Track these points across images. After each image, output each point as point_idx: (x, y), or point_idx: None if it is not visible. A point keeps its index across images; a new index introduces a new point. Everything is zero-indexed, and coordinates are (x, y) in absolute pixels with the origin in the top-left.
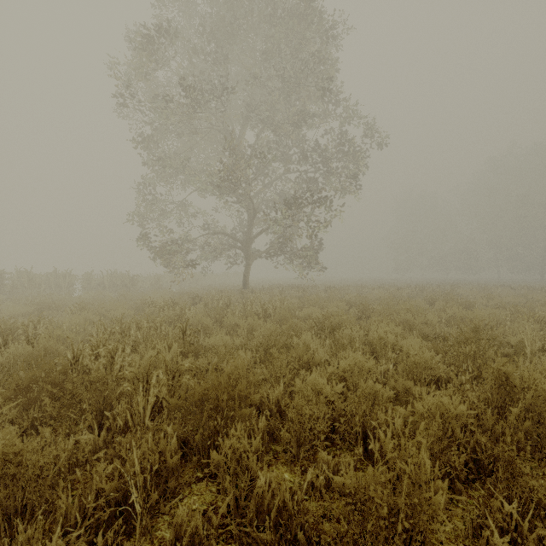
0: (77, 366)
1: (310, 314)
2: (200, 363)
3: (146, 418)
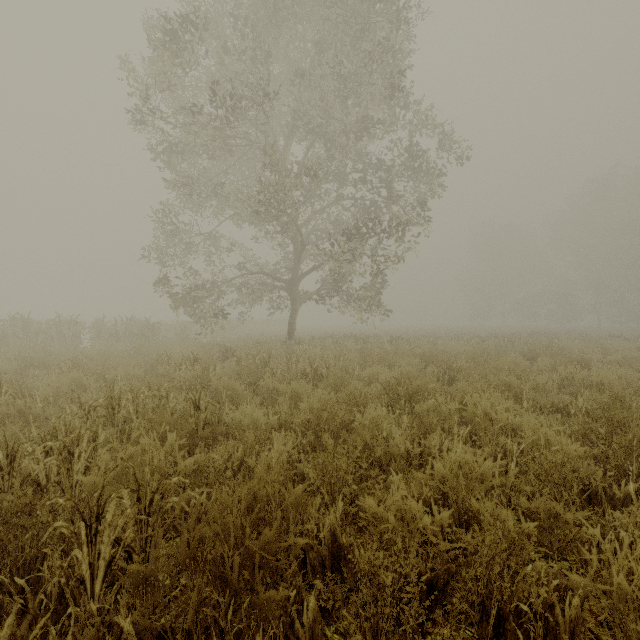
0: (11, 469)
1: (376, 374)
2: (214, 459)
3: (97, 584)
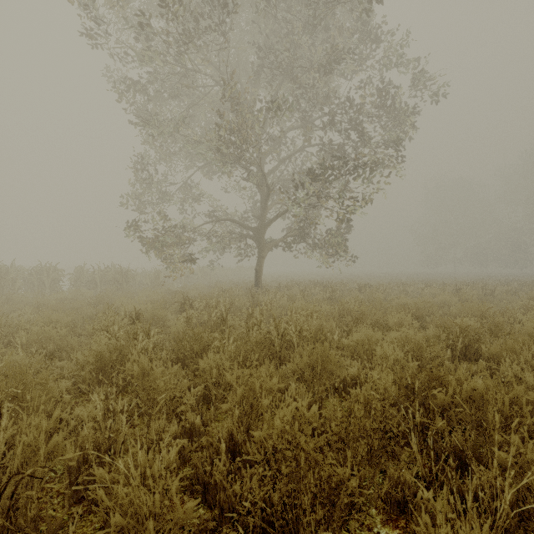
0: None
1: (365, 342)
2: None
3: None
